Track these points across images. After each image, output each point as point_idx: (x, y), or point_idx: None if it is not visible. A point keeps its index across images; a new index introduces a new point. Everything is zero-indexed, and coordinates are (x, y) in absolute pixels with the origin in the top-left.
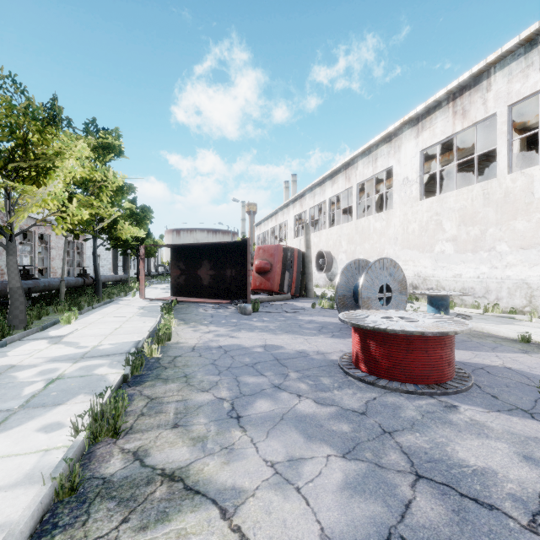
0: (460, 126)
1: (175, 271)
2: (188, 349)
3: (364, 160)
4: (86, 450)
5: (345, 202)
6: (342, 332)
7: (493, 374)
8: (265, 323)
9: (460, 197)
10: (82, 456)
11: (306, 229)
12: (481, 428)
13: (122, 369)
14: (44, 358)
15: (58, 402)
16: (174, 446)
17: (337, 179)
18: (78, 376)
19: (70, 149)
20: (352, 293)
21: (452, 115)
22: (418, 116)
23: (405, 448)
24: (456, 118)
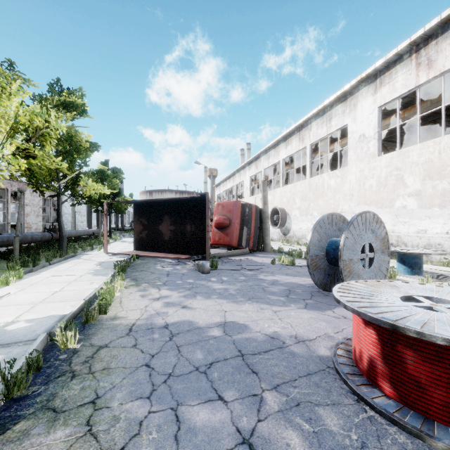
0: (425, 78)
1: (137, 226)
2: (123, 331)
3: (317, 121)
4: None
5: (297, 163)
6: (315, 298)
7: None
8: (224, 285)
9: (425, 151)
10: None
11: (264, 186)
12: None
13: None
14: None
15: None
16: None
17: (291, 140)
18: None
19: (5, 90)
20: (325, 252)
21: (415, 67)
22: (376, 73)
23: None
24: (419, 70)
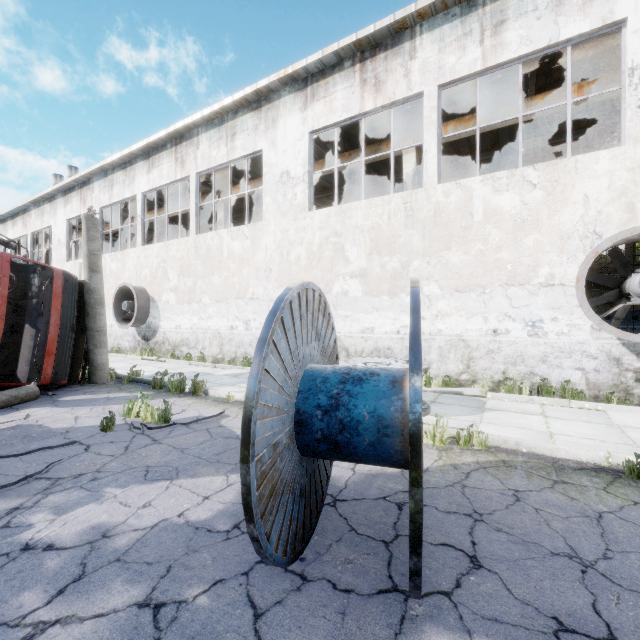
0: (372, 103)
1: None
2: None
3: (211, 134)
4: None
5: (171, 209)
6: None
7: None
8: None
9: (372, 211)
10: None
11: (90, 228)
12: None
13: None
14: None
15: None
16: None
17: (160, 160)
18: None
19: None
20: (293, 421)
21: (360, 83)
22: (307, 76)
23: None
24: (365, 90)
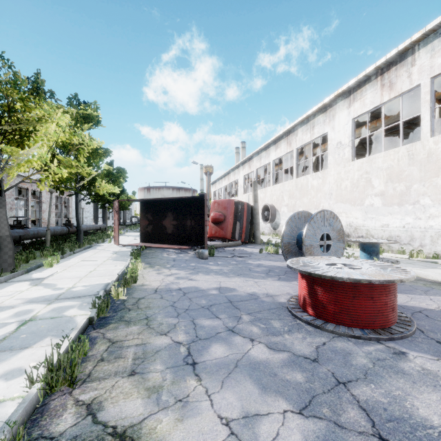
0: (387, 97)
1: (144, 221)
2: (151, 291)
3: (303, 128)
4: (40, 402)
5: (286, 163)
6: (287, 275)
7: (432, 318)
8: (219, 267)
9: (387, 158)
10: (35, 409)
11: (254, 186)
12: (435, 378)
13: (90, 310)
14: (22, 299)
15: (25, 346)
16: (128, 398)
17: (280, 144)
18: (49, 318)
19: (52, 117)
20: (295, 241)
21: (380, 87)
22: (350, 89)
23: (362, 403)
24: (383, 90)
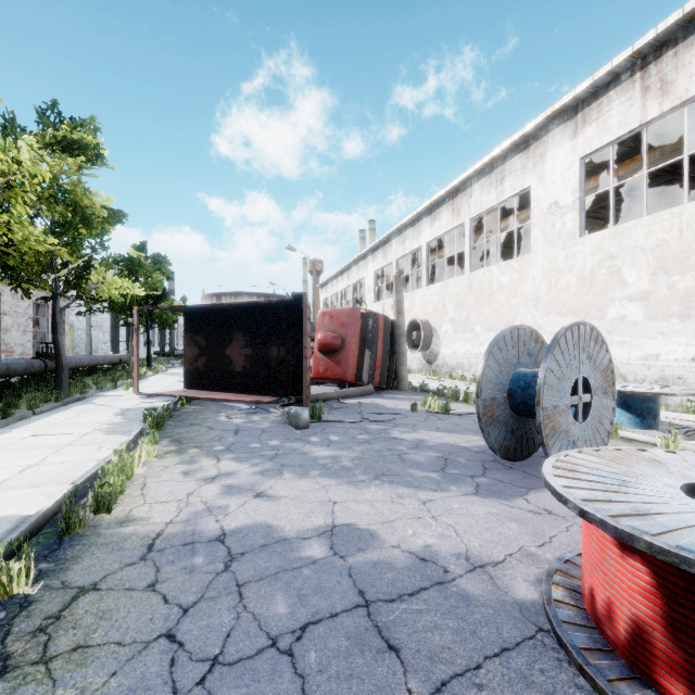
0: (656, 110)
1: (190, 349)
2: (135, 551)
3: (482, 182)
4: None
5: (448, 249)
6: (491, 474)
7: None
8: (332, 450)
9: (656, 227)
10: None
11: (397, 285)
12: None
13: None
14: None
15: None
16: None
17: (440, 213)
18: None
19: None
20: (506, 393)
21: (641, 92)
22: (577, 104)
23: None
24: (647, 97)
